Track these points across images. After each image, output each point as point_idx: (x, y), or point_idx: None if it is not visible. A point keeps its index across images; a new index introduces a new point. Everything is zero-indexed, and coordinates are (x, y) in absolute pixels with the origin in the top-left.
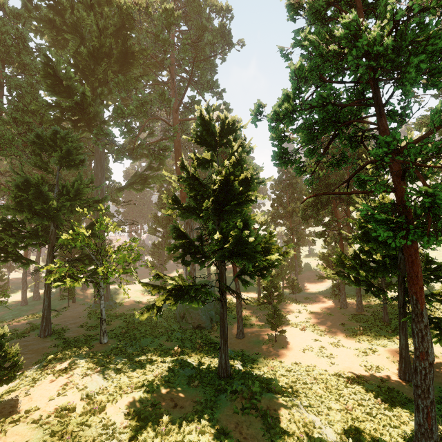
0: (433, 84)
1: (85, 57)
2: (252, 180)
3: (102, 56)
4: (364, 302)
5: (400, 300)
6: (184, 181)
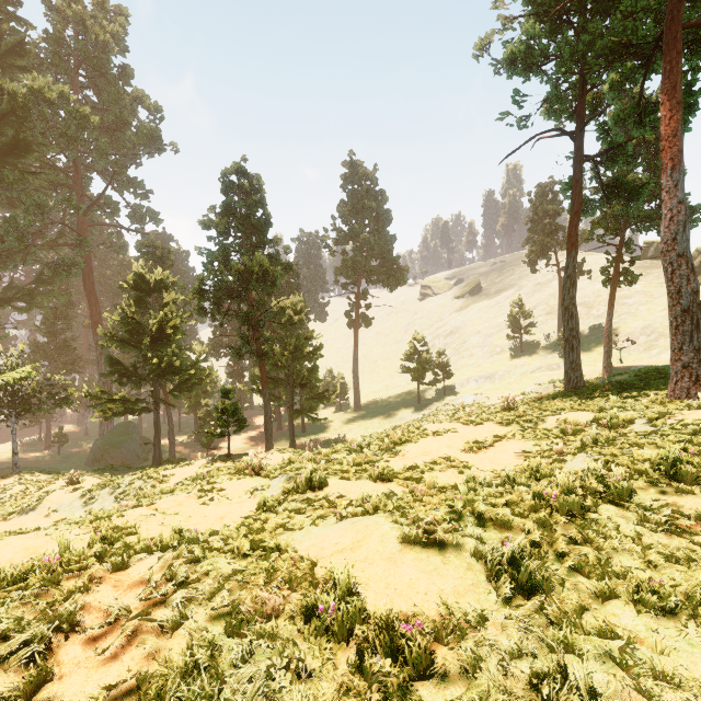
0: (268, 289)
1: None
2: (180, 324)
3: None
4: (298, 424)
5: (290, 403)
6: (123, 320)
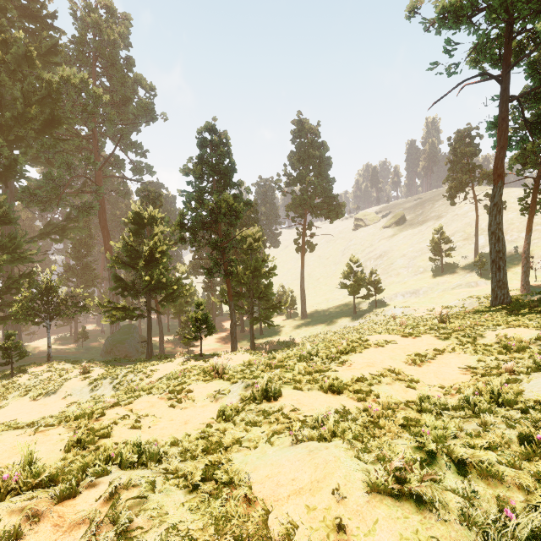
0: (233, 222)
1: (7, 119)
2: (166, 250)
3: (27, 120)
4: (257, 328)
5: (251, 312)
6: (124, 247)
